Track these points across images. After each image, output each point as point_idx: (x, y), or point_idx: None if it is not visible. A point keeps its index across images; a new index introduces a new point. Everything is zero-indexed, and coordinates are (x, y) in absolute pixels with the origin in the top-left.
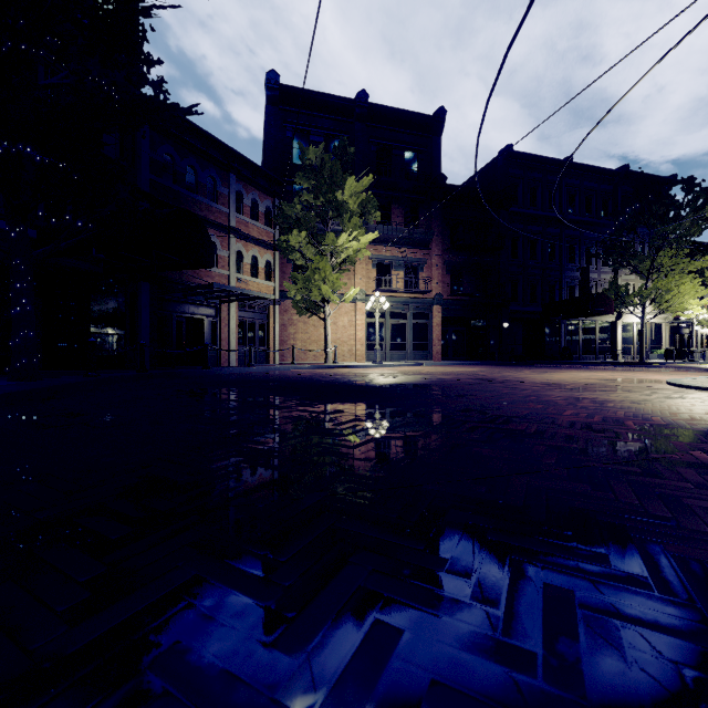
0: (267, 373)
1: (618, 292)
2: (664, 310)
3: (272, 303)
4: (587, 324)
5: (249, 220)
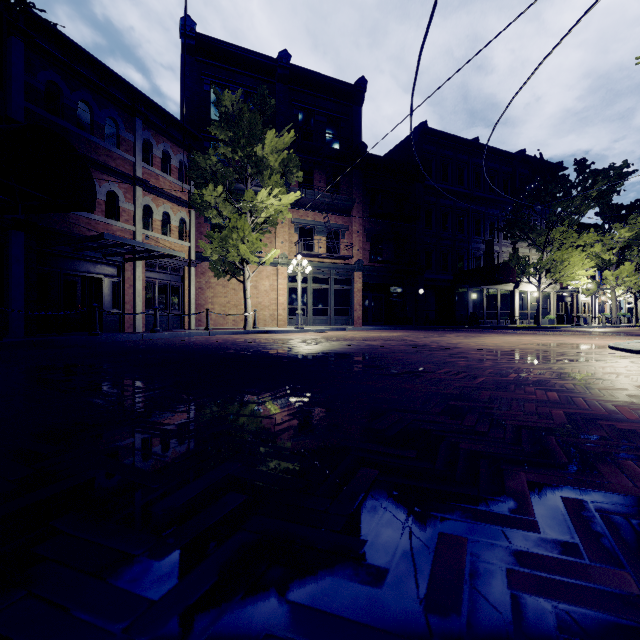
0: (172, 340)
1: (519, 263)
2: (552, 280)
3: (187, 264)
4: (491, 292)
5: (159, 173)
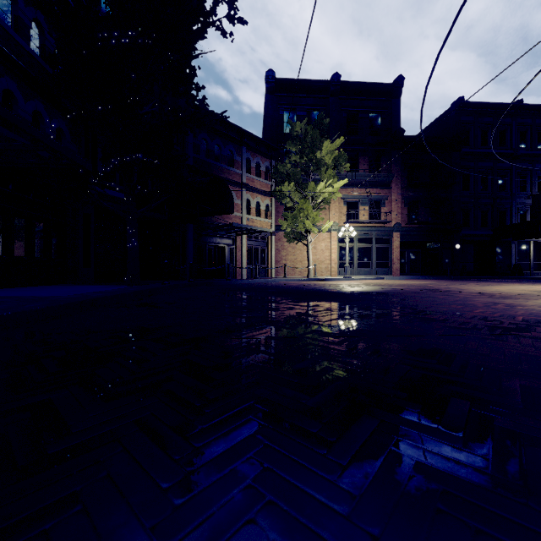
0: (267, 283)
1: None
2: None
3: (270, 234)
4: (539, 244)
5: (254, 177)
